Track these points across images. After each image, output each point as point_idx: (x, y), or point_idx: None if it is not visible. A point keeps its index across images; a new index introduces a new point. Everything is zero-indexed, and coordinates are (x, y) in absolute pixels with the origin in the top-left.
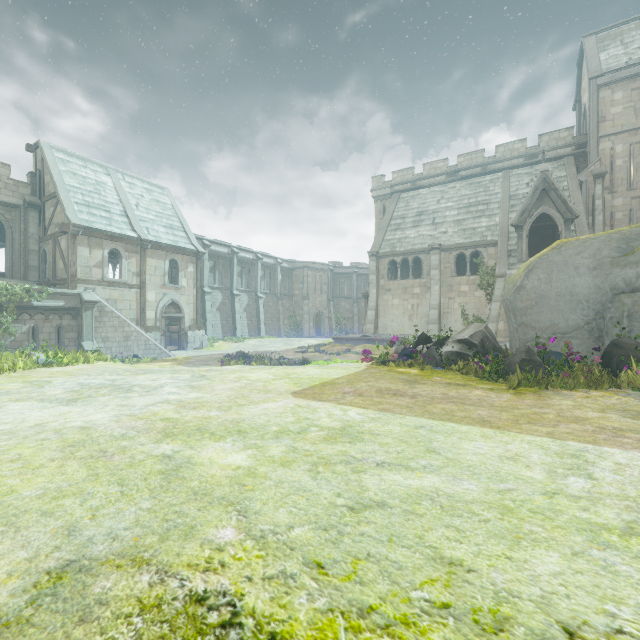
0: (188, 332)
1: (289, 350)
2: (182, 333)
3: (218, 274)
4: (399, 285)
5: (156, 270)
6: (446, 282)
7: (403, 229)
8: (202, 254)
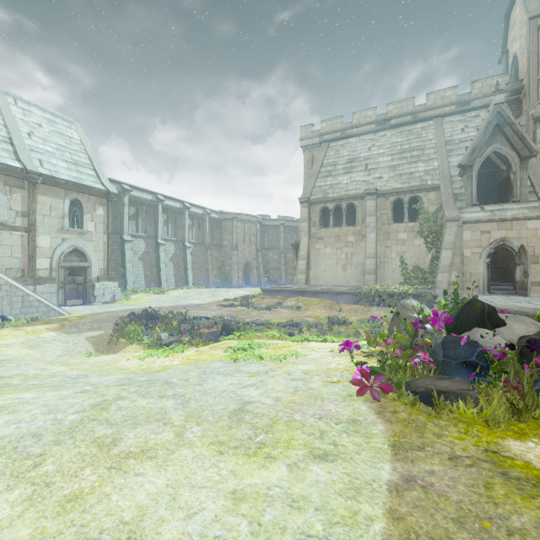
0: (95, 284)
1: (214, 303)
2: (88, 285)
3: (141, 222)
4: (332, 233)
5: (51, 210)
6: (382, 229)
7: (335, 175)
8: (114, 195)
